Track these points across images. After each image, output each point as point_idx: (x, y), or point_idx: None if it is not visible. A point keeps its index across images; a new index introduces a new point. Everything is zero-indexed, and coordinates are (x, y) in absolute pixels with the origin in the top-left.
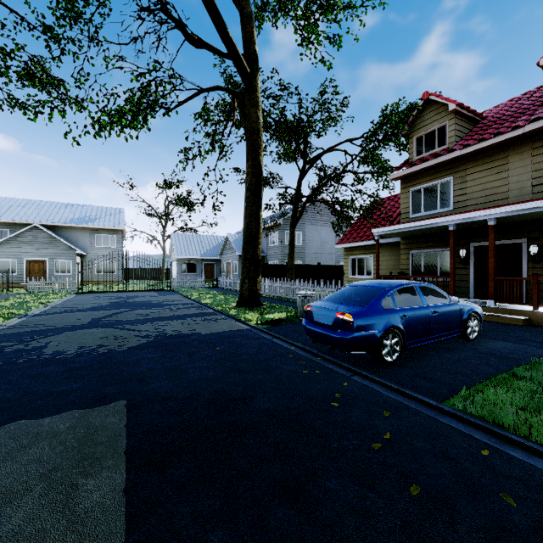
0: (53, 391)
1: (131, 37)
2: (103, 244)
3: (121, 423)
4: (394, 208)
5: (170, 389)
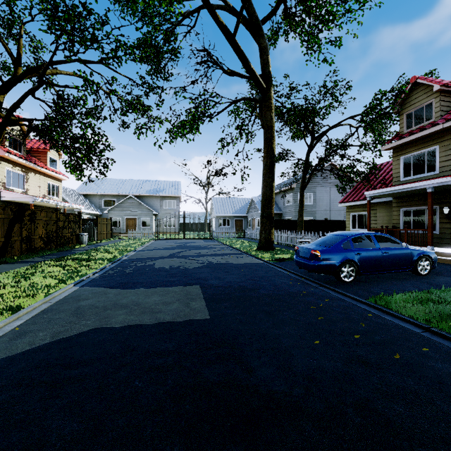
0: (167, 280)
1: (191, 81)
2: (168, 207)
3: (199, 291)
4: (392, 171)
5: (218, 283)
